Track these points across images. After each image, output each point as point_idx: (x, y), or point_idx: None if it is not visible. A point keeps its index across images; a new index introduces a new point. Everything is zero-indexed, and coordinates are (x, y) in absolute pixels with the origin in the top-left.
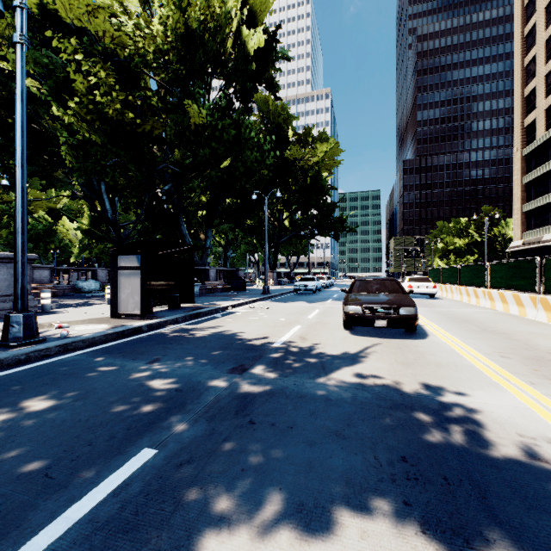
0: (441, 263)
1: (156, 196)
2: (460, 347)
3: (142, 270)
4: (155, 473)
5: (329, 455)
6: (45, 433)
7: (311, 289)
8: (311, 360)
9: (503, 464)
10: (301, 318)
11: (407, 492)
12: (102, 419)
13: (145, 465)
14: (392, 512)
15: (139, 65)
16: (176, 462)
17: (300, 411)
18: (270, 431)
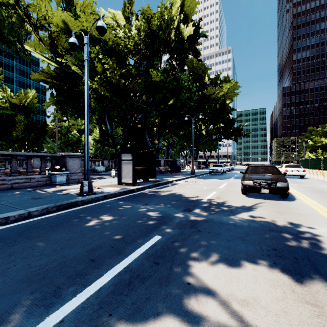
0: (310, 155)
1: (132, 121)
2: (316, 206)
3: (133, 161)
4: (164, 243)
5: (237, 245)
6: (115, 227)
7: (220, 172)
8: (224, 208)
9: None
10: (216, 188)
11: (275, 260)
12: (134, 225)
13: (158, 240)
14: (267, 265)
15: (126, 53)
16: (171, 241)
17: (221, 228)
18: (208, 234)
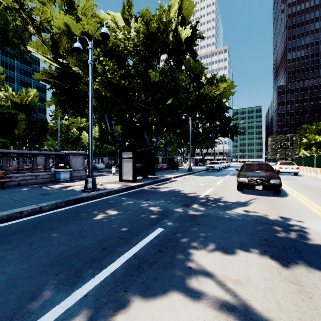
0: (305, 152)
1: (131, 119)
2: (306, 202)
3: (133, 159)
4: (166, 235)
5: (232, 236)
6: (121, 221)
7: (216, 169)
8: (220, 203)
9: (313, 245)
10: (212, 184)
11: (266, 249)
12: (138, 218)
13: (161, 232)
14: (258, 252)
15: (126, 54)
16: (172, 232)
17: (218, 222)
18: (206, 227)
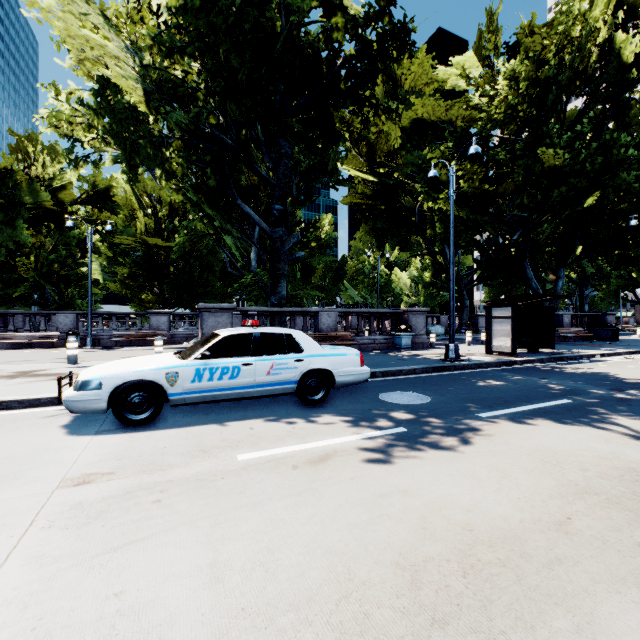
0: None
1: (495, 242)
2: None
3: (512, 319)
4: (576, 404)
5: None
6: (511, 389)
7: None
8: None
9: None
10: None
11: None
12: (534, 390)
13: (569, 402)
14: None
15: (489, 132)
16: (585, 404)
17: None
18: None
